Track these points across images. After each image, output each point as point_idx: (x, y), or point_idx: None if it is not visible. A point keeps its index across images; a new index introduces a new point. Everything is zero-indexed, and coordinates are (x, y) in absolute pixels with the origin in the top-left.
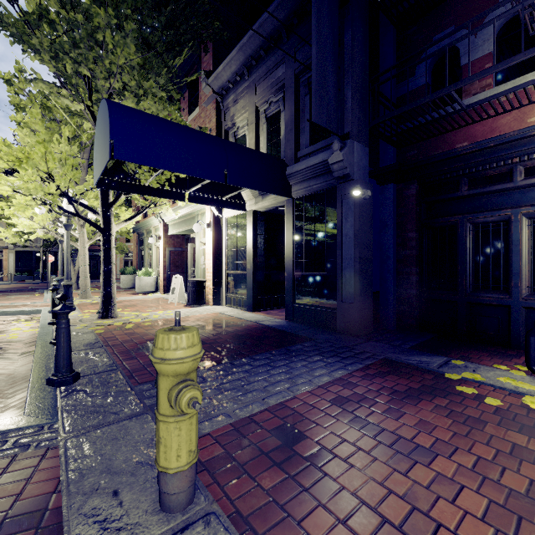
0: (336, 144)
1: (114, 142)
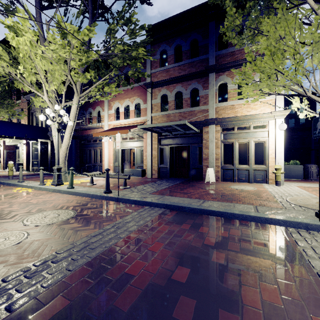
0: None
1: None
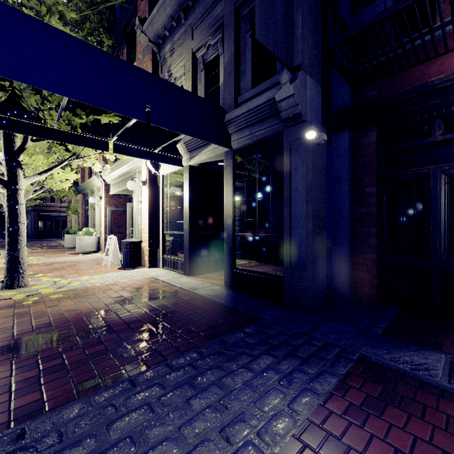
0: (285, 75)
1: None
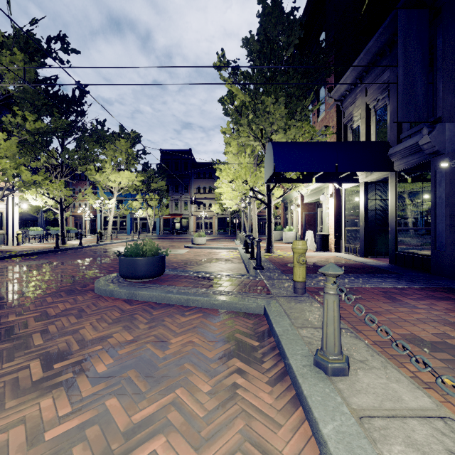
0: (424, 130)
1: (275, 164)
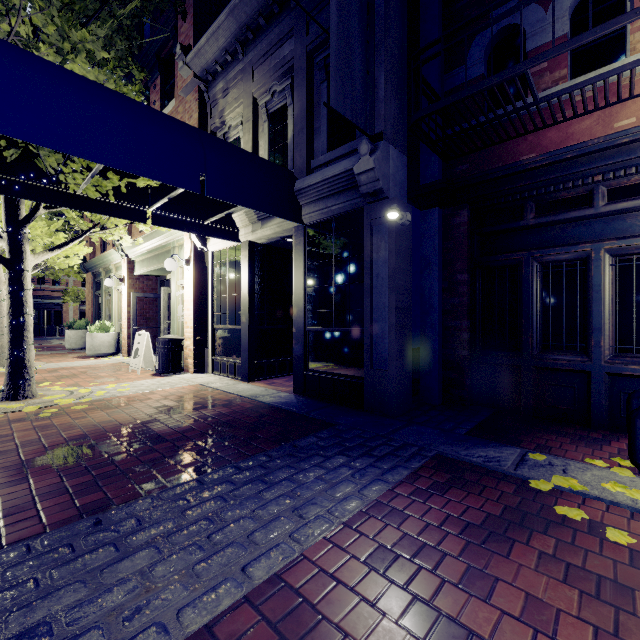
0: (364, 145)
1: None
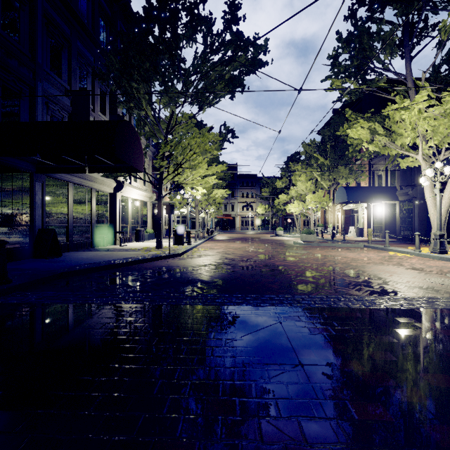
0: (410, 189)
1: (347, 198)
